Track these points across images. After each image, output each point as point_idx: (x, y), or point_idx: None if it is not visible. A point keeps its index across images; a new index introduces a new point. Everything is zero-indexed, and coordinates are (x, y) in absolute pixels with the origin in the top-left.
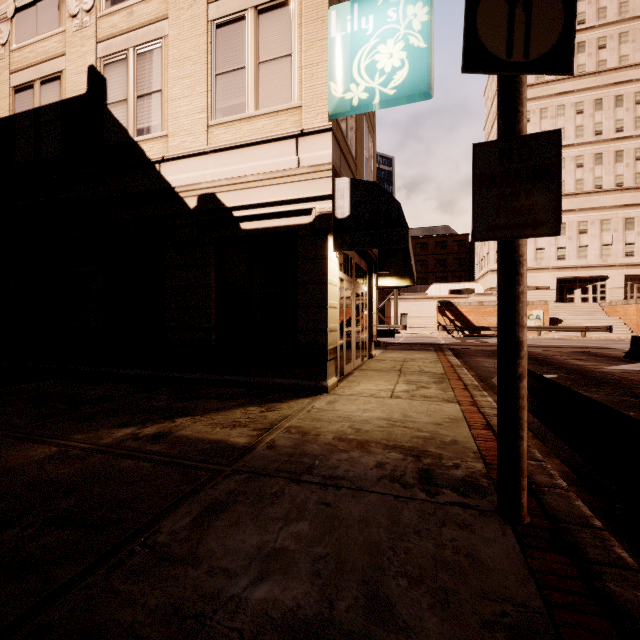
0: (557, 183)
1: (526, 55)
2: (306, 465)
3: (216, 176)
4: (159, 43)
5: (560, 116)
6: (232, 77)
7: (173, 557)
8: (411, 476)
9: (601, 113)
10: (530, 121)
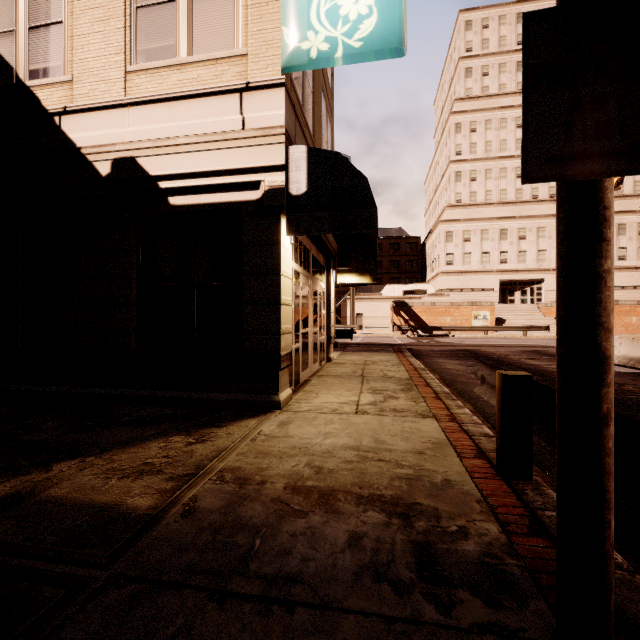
0: None
1: None
2: (239, 551)
3: (136, 136)
4: None
5: (503, 128)
6: (158, 11)
7: None
8: (404, 562)
9: None
10: (476, 131)
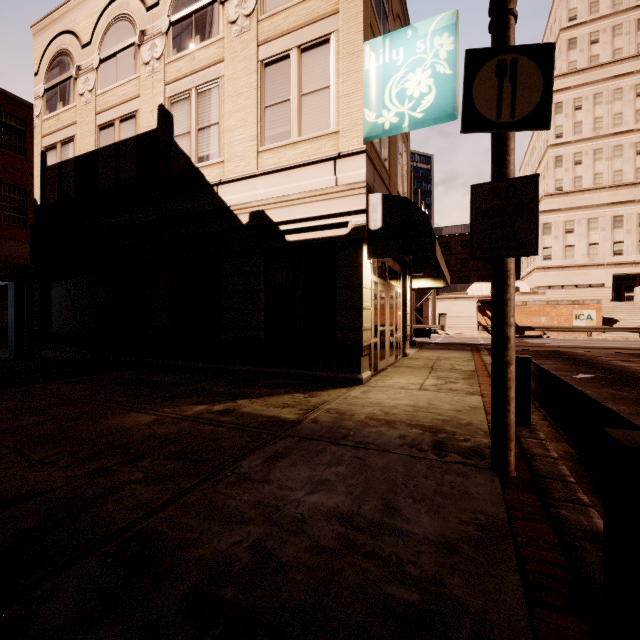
0: (535, 215)
1: (512, 116)
2: (343, 434)
3: (265, 195)
4: (217, 83)
5: (617, 100)
6: (278, 109)
7: (253, 479)
8: (427, 445)
9: None
10: (582, 108)
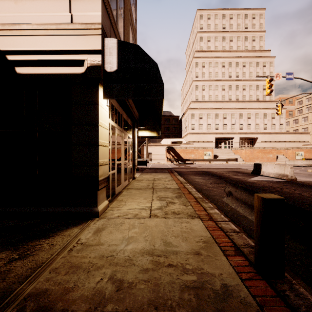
0: None
1: None
2: None
3: None
4: None
5: (216, 67)
6: None
7: None
8: None
9: (231, 68)
10: (205, 67)
